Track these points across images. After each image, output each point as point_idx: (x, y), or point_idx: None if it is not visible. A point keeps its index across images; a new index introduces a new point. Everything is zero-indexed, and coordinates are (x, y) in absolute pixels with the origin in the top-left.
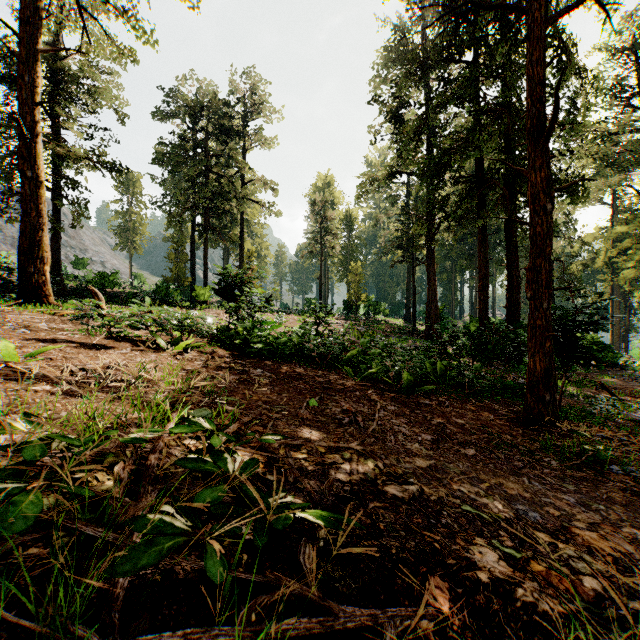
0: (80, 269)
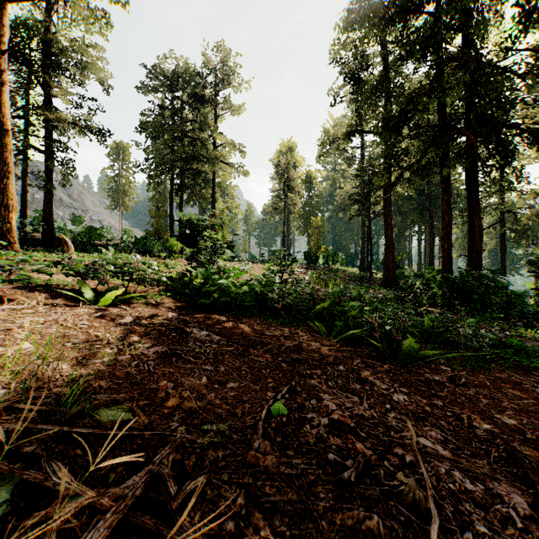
0: (77, 225)
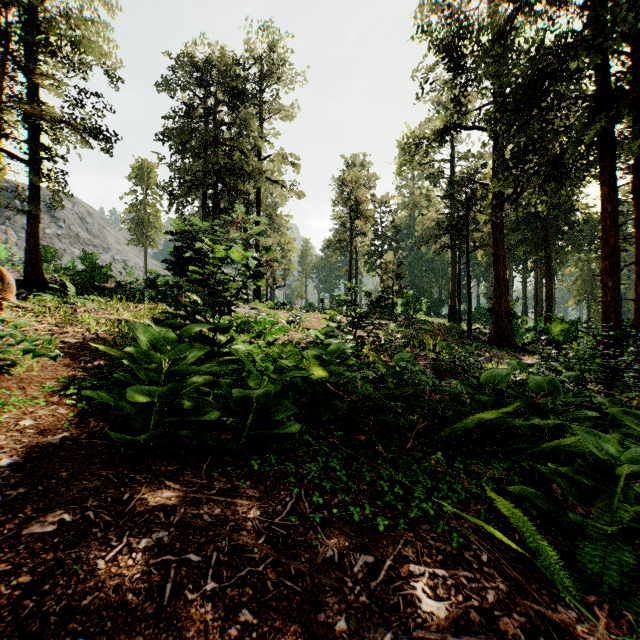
0: None
